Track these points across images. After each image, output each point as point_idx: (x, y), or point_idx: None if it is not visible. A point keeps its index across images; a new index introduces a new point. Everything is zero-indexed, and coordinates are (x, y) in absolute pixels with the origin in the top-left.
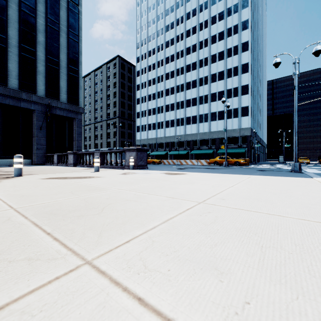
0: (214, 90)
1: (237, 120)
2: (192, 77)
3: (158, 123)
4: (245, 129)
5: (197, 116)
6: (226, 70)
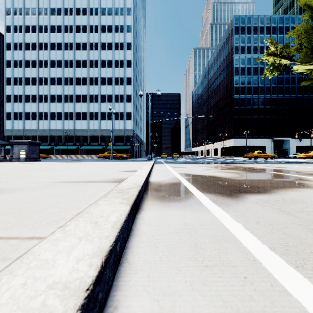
0: (104, 92)
1: (123, 122)
2: (82, 74)
3: (40, 113)
4: (129, 130)
5: (88, 113)
6: (114, 78)
